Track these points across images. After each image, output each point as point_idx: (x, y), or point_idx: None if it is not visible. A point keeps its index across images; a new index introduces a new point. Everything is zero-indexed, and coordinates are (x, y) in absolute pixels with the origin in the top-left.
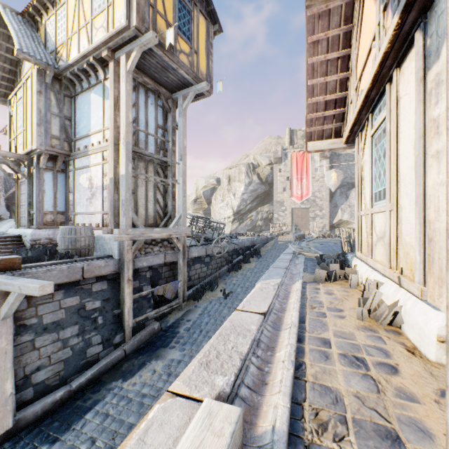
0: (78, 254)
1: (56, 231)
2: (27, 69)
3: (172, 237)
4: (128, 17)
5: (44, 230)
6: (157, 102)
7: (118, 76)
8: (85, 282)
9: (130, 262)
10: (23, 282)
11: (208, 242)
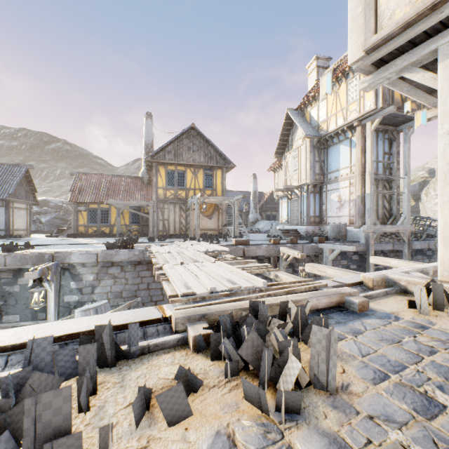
0: (341, 239)
1: (315, 227)
2: (298, 138)
3: (399, 232)
4: (375, 104)
5: (310, 226)
6: (384, 137)
7: (362, 134)
8: (348, 253)
9: (372, 245)
10: (342, 246)
11: (428, 238)
